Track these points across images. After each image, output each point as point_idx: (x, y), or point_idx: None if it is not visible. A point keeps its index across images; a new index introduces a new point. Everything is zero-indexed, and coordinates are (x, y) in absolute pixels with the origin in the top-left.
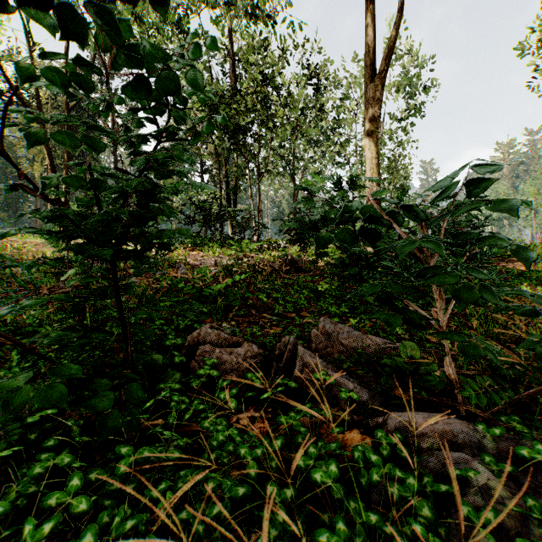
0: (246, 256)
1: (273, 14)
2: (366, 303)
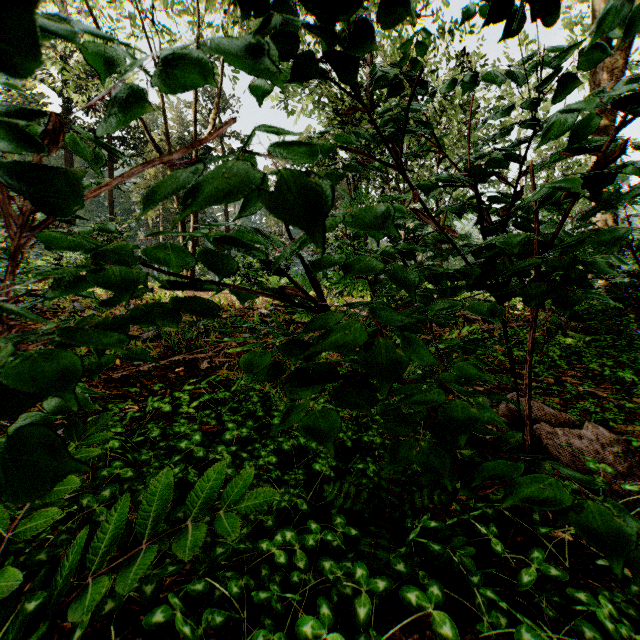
0: None
1: (419, 3)
2: None
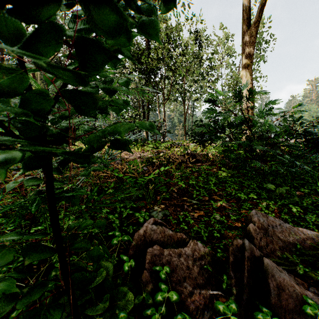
0: (158, 151)
1: None
2: (261, 188)
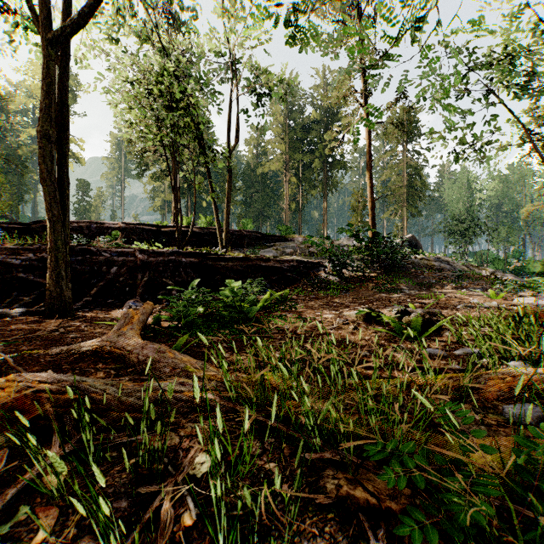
0: None
1: None
2: None
